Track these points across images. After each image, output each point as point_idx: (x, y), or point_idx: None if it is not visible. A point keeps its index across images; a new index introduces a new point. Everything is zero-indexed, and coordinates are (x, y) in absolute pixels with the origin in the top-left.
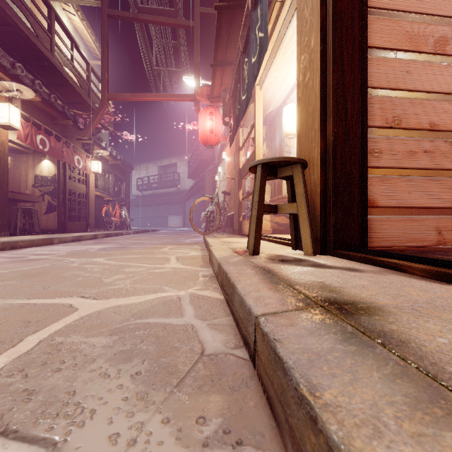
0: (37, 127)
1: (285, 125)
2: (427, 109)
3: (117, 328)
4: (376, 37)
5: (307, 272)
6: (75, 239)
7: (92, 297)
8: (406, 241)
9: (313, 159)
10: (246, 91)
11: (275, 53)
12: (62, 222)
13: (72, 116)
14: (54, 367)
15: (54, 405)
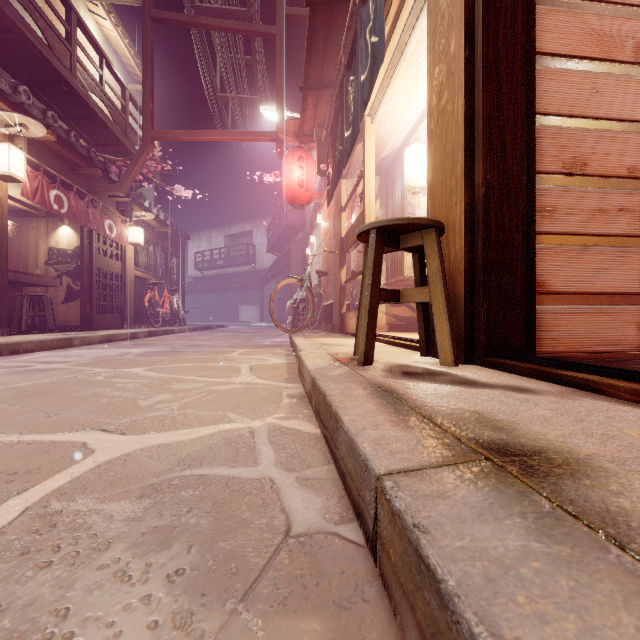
0: (50, 178)
1: (408, 174)
2: (624, 146)
3: (152, 485)
4: (548, 38)
5: (450, 393)
6: (106, 339)
7: (118, 431)
8: (593, 344)
9: (453, 222)
10: (352, 124)
11: (393, 68)
12: (87, 315)
13: (101, 163)
14: (41, 559)
15: (27, 638)
